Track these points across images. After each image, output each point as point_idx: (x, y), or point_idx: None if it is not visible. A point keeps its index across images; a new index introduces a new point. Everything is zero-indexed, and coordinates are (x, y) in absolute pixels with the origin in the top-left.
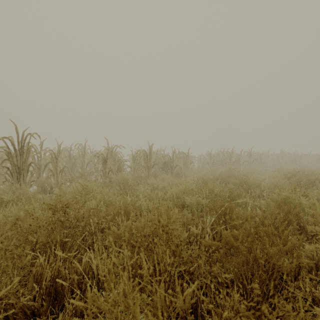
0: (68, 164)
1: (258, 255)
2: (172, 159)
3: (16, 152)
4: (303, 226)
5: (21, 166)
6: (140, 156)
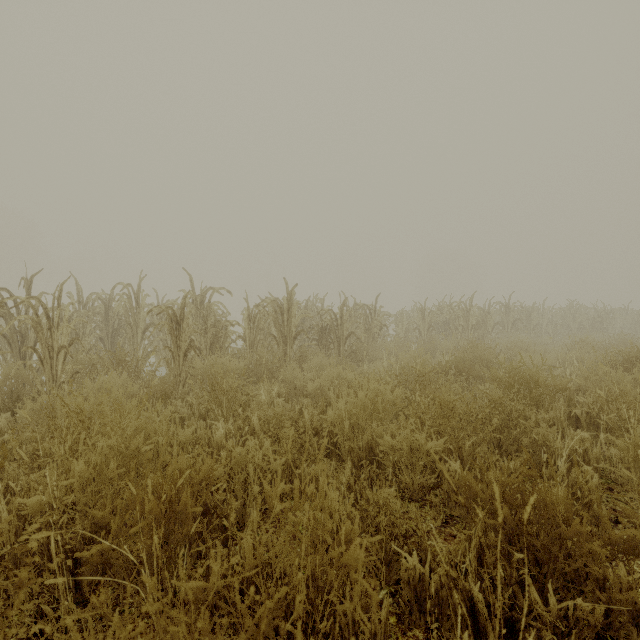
0: (104, 330)
1: None
2: (340, 320)
3: None
4: None
5: None
6: (266, 313)
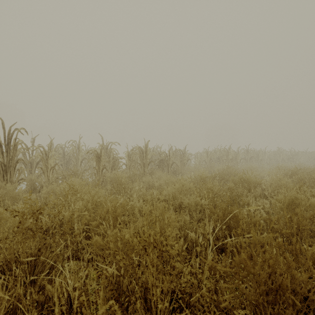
0: (62, 161)
1: (286, 287)
2: (168, 156)
3: (2, 149)
4: (314, 230)
5: (8, 163)
6: (136, 153)
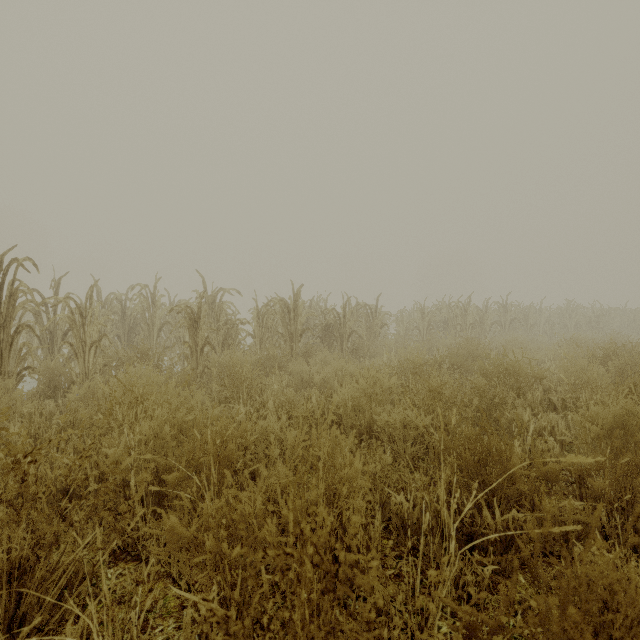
0: (121, 329)
1: None
2: (342, 319)
3: None
4: None
5: None
6: (274, 312)
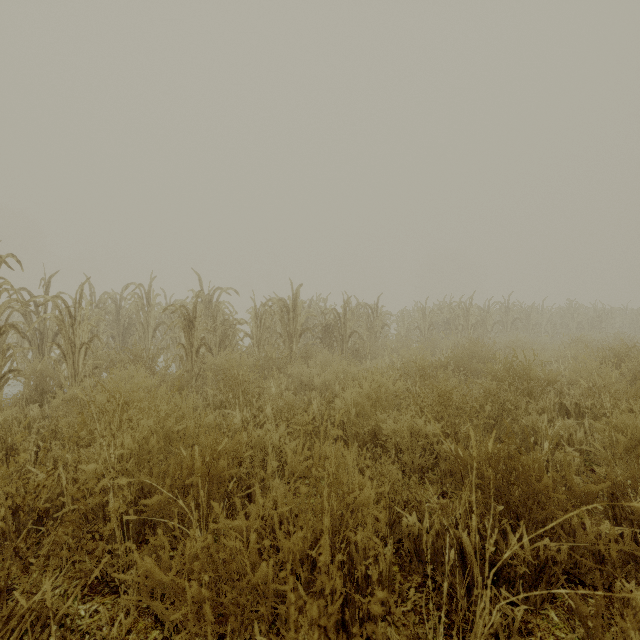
0: (115, 329)
1: None
2: (343, 319)
3: None
4: None
5: None
6: (273, 312)
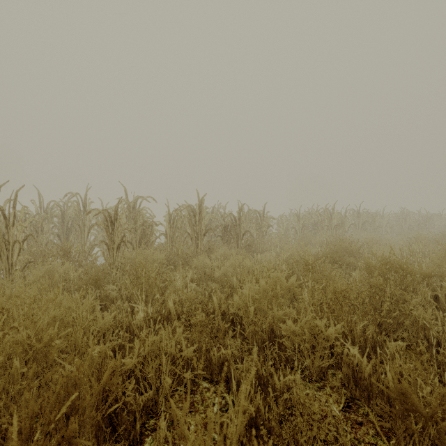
0: (60, 229)
1: None
2: (238, 221)
3: None
4: None
5: None
6: (183, 216)
